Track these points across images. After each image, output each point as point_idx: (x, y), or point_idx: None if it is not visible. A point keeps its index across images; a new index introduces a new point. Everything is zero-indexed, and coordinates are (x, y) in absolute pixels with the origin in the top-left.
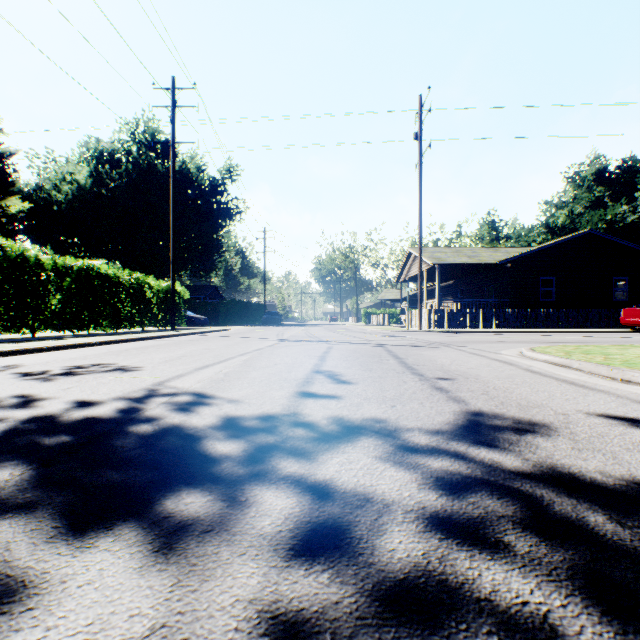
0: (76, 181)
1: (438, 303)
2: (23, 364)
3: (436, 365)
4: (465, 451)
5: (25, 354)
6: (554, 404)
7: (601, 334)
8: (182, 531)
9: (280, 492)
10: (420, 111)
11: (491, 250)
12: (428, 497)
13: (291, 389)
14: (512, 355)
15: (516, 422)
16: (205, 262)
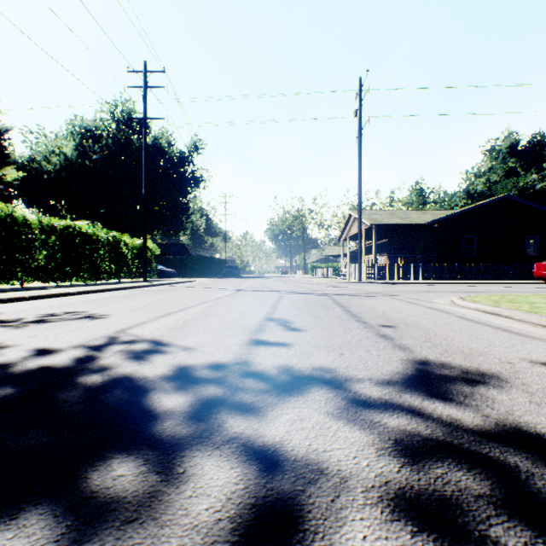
0: (63, 153)
1: (375, 258)
2: (2, 312)
3: (377, 313)
4: (420, 406)
5: (8, 303)
6: (496, 352)
7: (517, 285)
8: (100, 521)
9: (223, 460)
10: (359, 91)
11: (420, 212)
12: (390, 467)
13: (244, 336)
14: (445, 304)
15: (464, 371)
16: (174, 223)
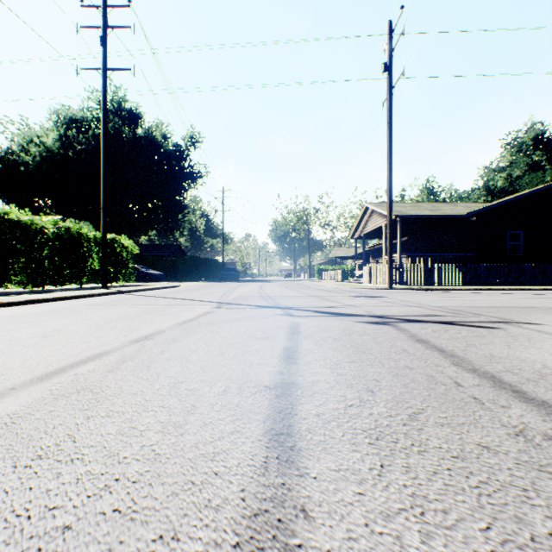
0: (43, 143)
1: (400, 258)
2: None
3: None
4: None
5: None
6: None
7: None
8: None
9: None
10: (389, 38)
11: (450, 205)
12: None
13: None
14: None
15: None
16: (169, 222)
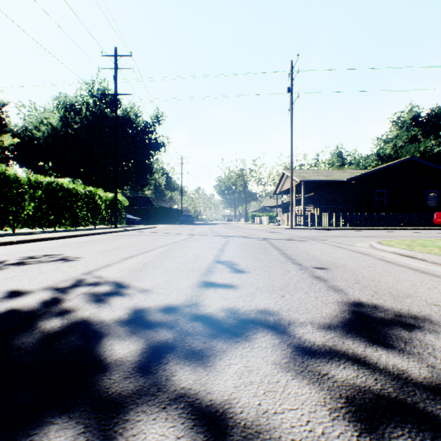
0: (50, 123)
1: (303, 208)
2: None
3: (309, 256)
4: (364, 354)
5: None
6: (421, 293)
7: (421, 230)
8: None
9: (169, 427)
10: (291, 72)
11: (340, 171)
12: (347, 437)
13: (195, 278)
14: (365, 247)
15: (398, 314)
16: (140, 180)
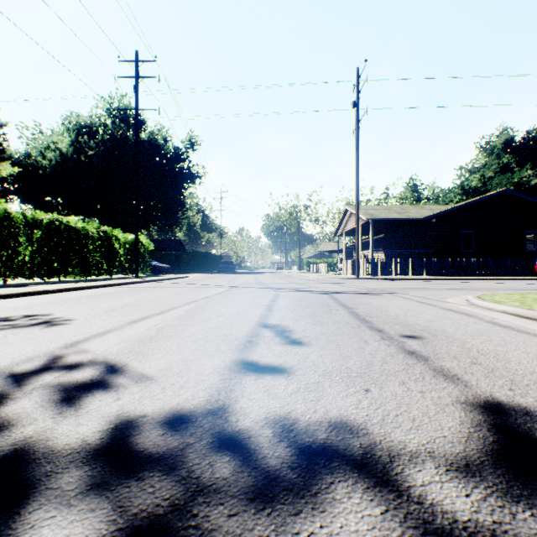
0: (59, 149)
1: (372, 254)
2: None
3: (390, 316)
4: None
5: None
6: None
7: (521, 281)
8: None
9: None
10: (357, 82)
11: (417, 207)
12: None
13: (228, 355)
14: (462, 304)
15: None
16: (170, 219)
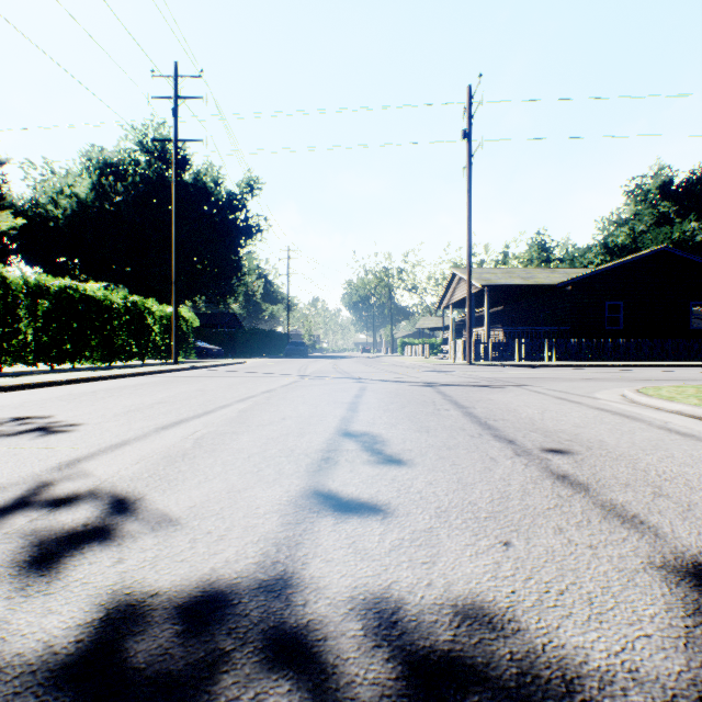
0: (75, 194)
1: (488, 332)
2: None
3: (522, 420)
4: None
5: None
6: None
7: (687, 368)
8: None
9: None
10: (469, 104)
11: (547, 271)
12: None
13: (295, 481)
14: (617, 401)
15: None
16: (222, 286)
